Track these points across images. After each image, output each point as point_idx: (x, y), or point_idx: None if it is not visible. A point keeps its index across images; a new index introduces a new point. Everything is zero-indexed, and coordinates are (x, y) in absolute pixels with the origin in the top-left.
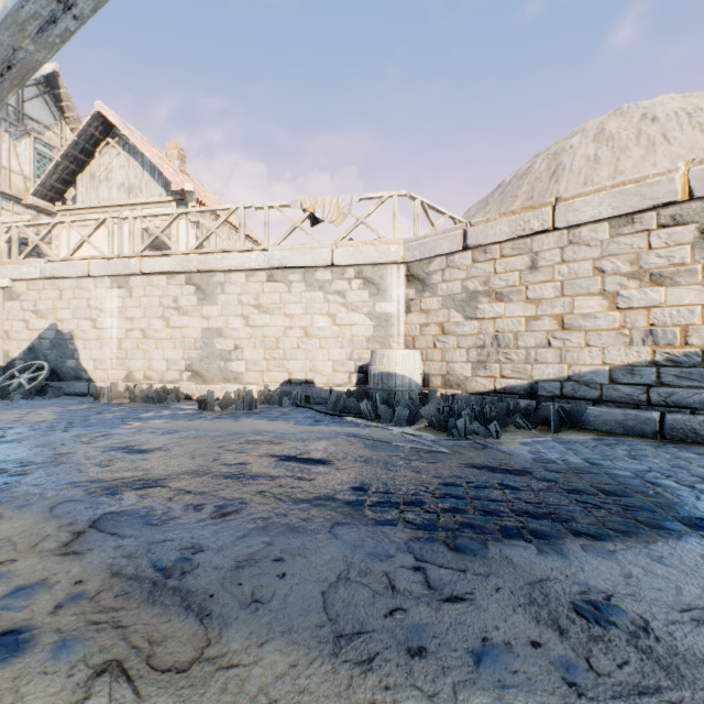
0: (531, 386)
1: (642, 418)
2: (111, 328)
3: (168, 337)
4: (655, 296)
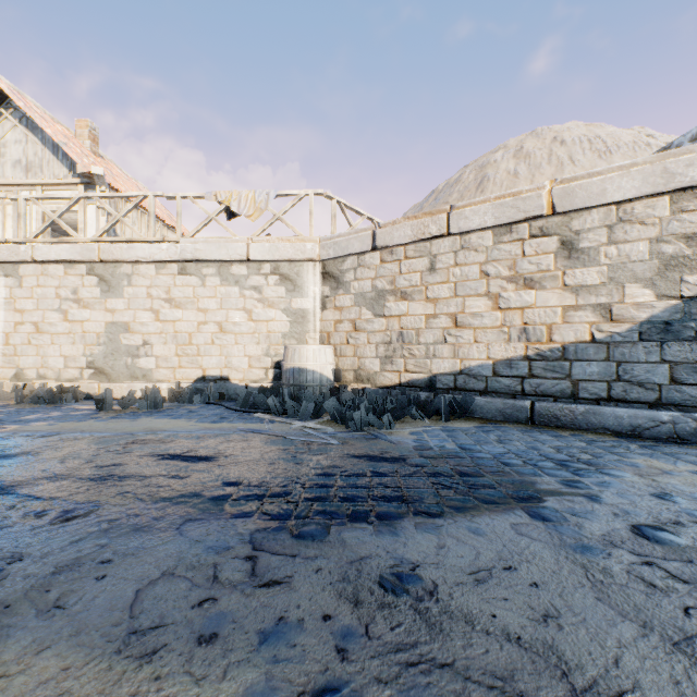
0: (431, 379)
1: (518, 406)
2: None
3: (67, 331)
4: (527, 298)
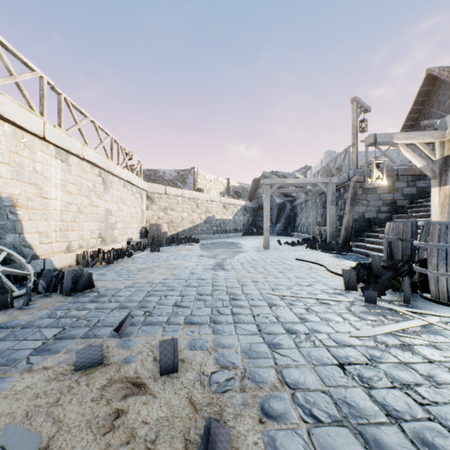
0: (178, 233)
1: (193, 237)
2: (56, 199)
3: (92, 212)
4: (193, 214)
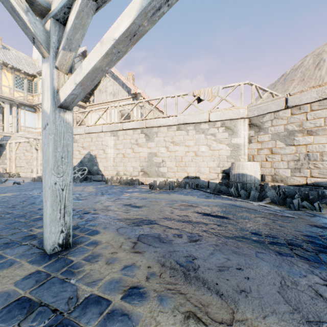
0: None
1: None
2: (110, 153)
3: (133, 156)
4: None
